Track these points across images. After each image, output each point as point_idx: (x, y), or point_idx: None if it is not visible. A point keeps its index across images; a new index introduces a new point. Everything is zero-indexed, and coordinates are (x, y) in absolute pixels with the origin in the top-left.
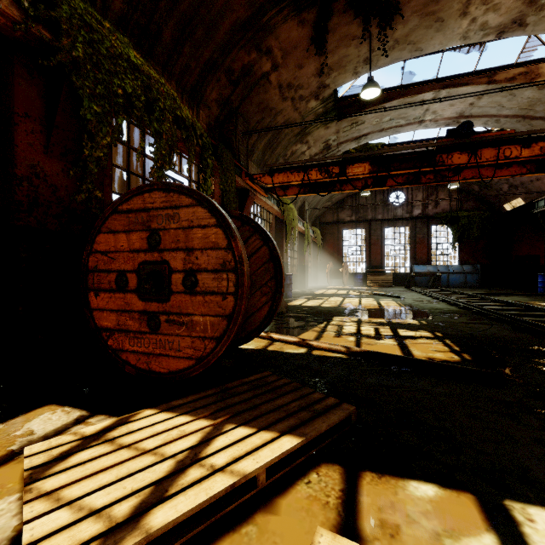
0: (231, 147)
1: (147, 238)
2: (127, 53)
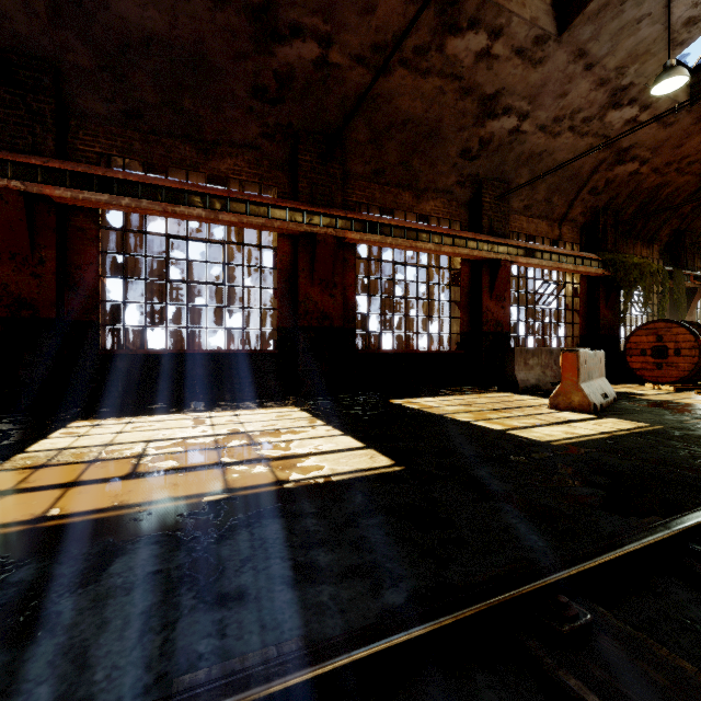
0: (678, 259)
1: (656, 338)
2: (633, 261)
